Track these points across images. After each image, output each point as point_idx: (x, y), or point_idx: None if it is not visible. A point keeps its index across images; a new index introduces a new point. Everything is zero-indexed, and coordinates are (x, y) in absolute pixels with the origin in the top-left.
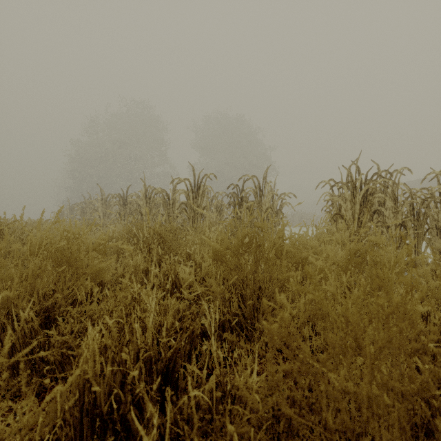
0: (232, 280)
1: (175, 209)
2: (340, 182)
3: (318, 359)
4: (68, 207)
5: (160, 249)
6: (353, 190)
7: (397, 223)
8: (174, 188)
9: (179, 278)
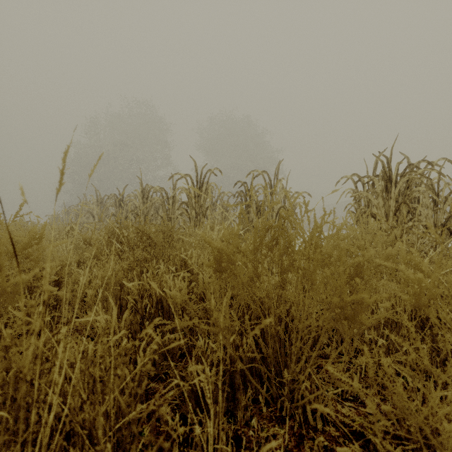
0: (258, 328)
1: (175, 209)
2: (367, 176)
3: (405, 451)
4: (64, 210)
5: (146, 254)
6: (386, 183)
7: (437, 223)
8: (174, 186)
9: (166, 296)
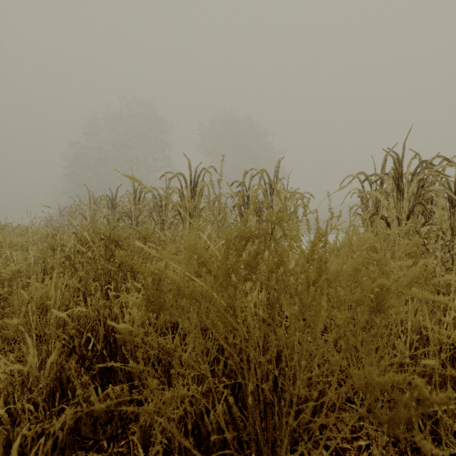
0: None
1: (168, 211)
2: (375, 175)
3: None
4: (58, 212)
5: (110, 266)
6: (398, 182)
7: (455, 227)
8: (167, 186)
9: None
